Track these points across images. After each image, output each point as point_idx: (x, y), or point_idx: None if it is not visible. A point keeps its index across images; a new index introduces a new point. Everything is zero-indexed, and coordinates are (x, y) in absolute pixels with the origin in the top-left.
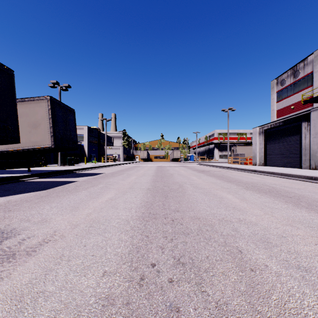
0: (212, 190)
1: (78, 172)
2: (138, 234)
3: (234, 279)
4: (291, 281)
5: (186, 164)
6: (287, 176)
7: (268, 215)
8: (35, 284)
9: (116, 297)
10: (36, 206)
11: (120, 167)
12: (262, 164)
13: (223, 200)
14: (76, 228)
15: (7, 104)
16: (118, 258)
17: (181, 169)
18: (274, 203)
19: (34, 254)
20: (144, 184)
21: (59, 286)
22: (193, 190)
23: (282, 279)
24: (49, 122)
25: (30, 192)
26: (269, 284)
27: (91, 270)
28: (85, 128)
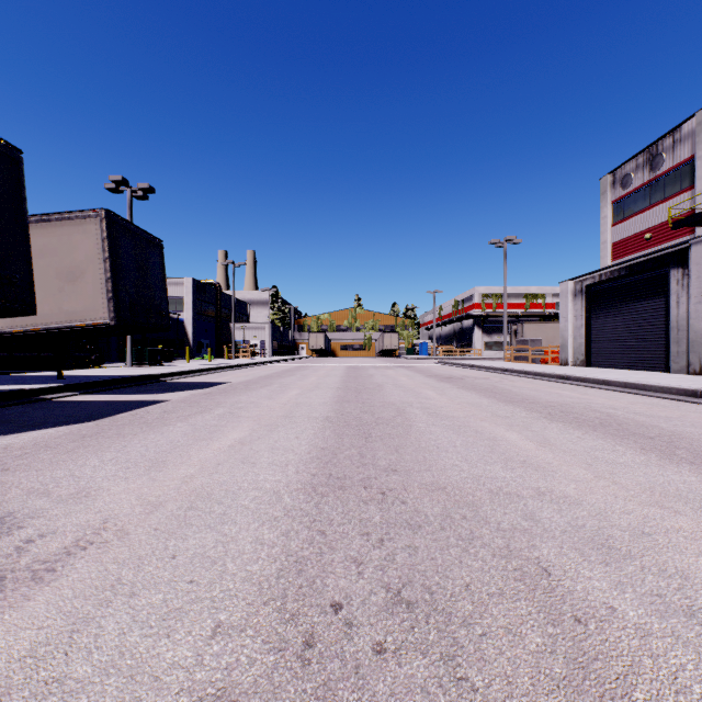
0: (473, 420)
1: (171, 380)
2: (301, 527)
3: (535, 645)
4: (677, 650)
5: (412, 363)
6: (639, 389)
7: (603, 481)
8: (42, 659)
9: (243, 696)
10: (67, 460)
11: (266, 369)
12: (580, 363)
13: (499, 445)
14: (157, 513)
15: (6, 226)
16: (252, 588)
17: (401, 373)
18: (614, 453)
19: (50, 579)
20: (318, 407)
21: (102, 664)
22: (429, 421)
23: (654, 646)
24: (105, 268)
25: (58, 425)
26: (622, 659)
27: (184, 621)
28: (187, 283)
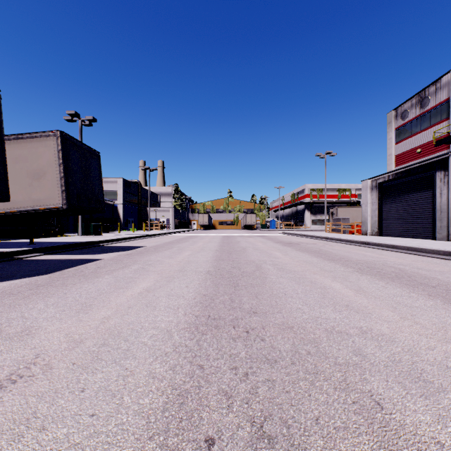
0: (308, 274)
1: (106, 244)
2: (185, 361)
3: None
4: None
5: (265, 233)
6: (417, 251)
7: (408, 322)
8: None
9: None
10: (21, 304)
11: (170, 237)
12: (375, 233)
13: (328, 292)
14: (77, 349)
15: None
16: (141, 422)
17: (258, 240)
18: (411, 298)
19: None
20: (203, 263)
21: None
22: (278, 274)
23: None
24: (60, 170)
25: (23, 277)
26: None
27: None
28: (119, 181)
